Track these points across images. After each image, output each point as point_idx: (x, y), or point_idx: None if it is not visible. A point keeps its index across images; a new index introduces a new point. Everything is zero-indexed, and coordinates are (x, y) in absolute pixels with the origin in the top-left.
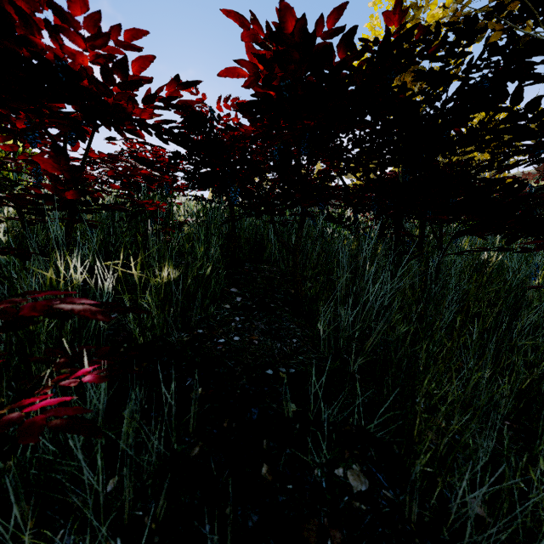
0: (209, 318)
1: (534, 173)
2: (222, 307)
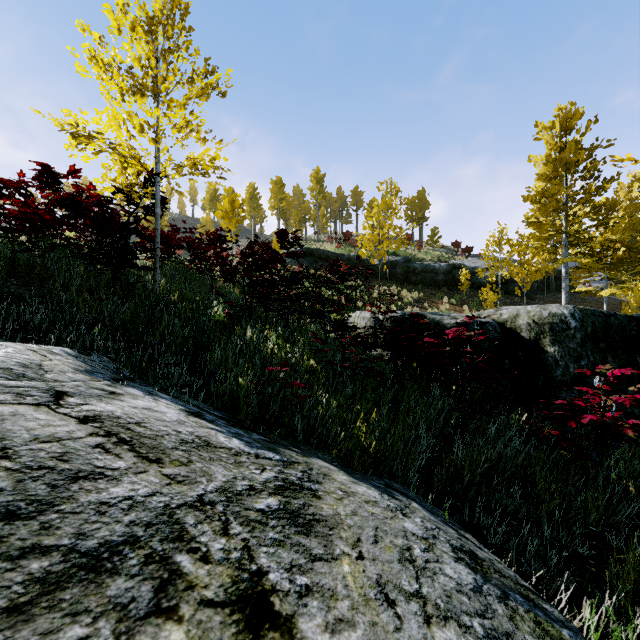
0: (1, 285)
1: (355, 236)
2: (7, 283)
